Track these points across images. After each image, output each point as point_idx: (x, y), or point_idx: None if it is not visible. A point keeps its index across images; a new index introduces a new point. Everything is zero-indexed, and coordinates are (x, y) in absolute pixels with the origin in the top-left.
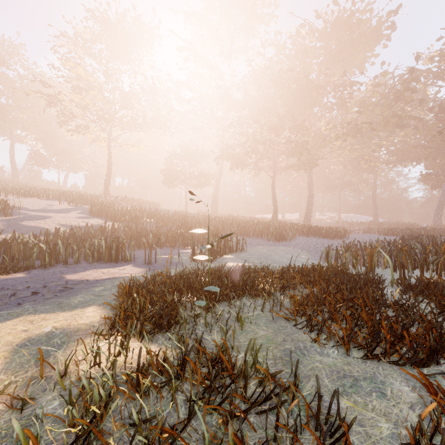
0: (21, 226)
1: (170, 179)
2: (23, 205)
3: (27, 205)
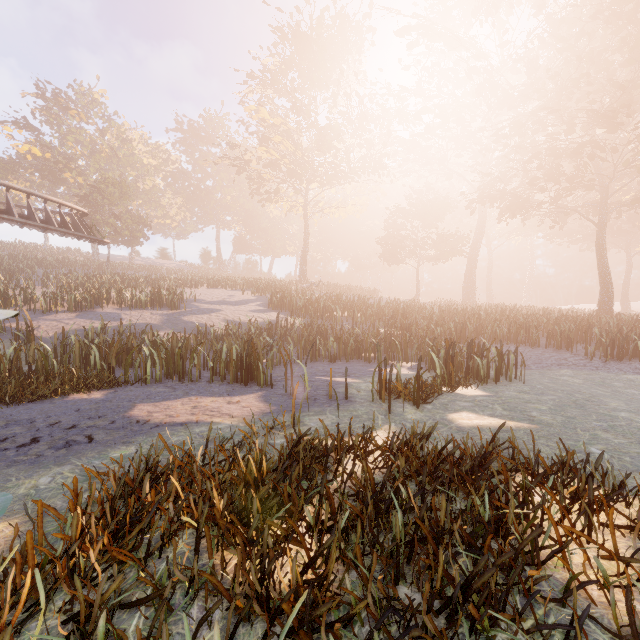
0: (179, 321)
1: (392, 250)
2: (204, 297)
3: (207, 297)
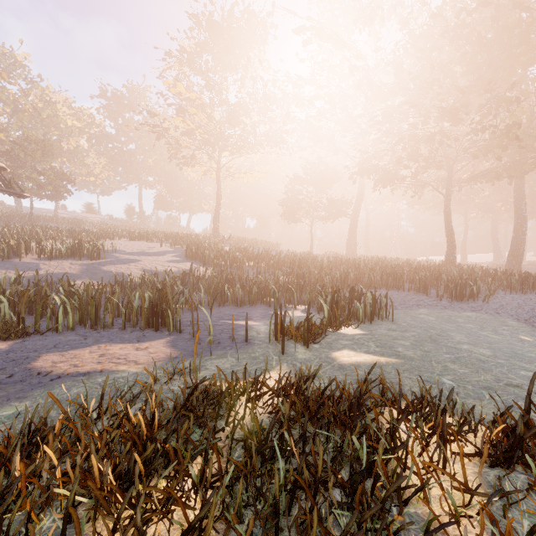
0: (99, 271)
1: (291, 211)
2: (125, 248)
3: (128, 248)
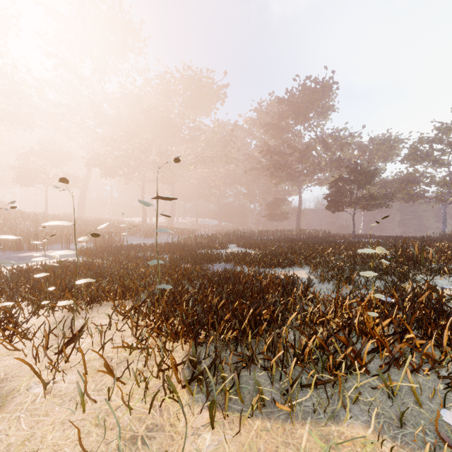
0: None
1: (26, 177)
2: None
3: None
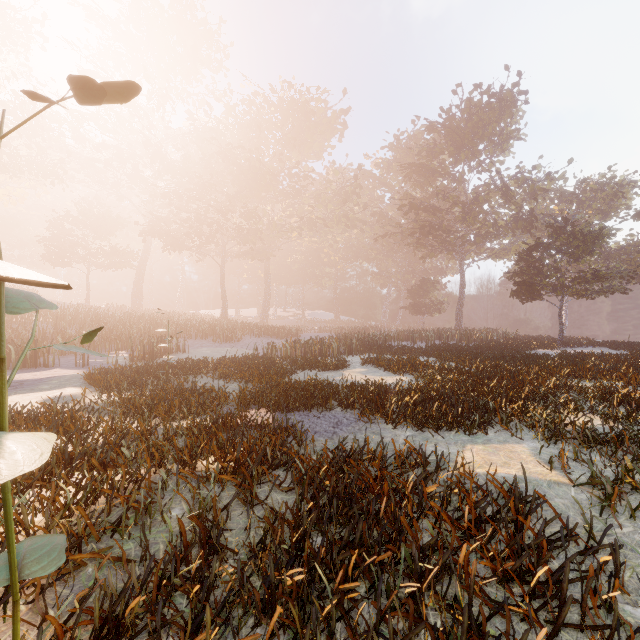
0: None
1: (59, 253)
2: None
3: None
